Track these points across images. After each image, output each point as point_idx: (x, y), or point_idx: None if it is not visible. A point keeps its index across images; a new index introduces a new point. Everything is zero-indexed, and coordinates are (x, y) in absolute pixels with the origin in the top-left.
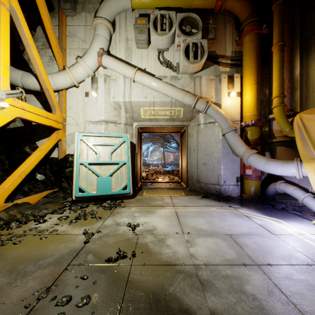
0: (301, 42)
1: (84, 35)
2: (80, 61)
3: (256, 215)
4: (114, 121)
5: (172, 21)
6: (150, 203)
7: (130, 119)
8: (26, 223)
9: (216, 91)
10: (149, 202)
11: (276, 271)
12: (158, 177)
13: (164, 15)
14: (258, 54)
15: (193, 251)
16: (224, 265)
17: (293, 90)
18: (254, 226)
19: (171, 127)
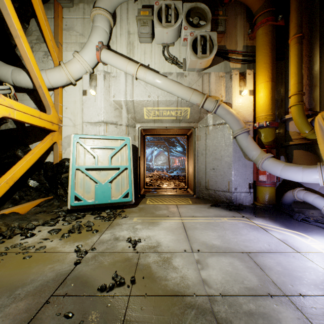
0: (320, 35)
1: (82, 28)
2: (77, 55)
3: (274, 228)
4: (115, 122)
5: (178, 12)
6: (154, 213)
7: (132, 120)
8: (11, 237)
9: (227, 89)
10: (153, 211)
11: (312, 306)
12: (163, 183)
13: (169, 5)
14: (272, 48)
15: (205, 275)
16: (245, 296)
17: (312, 88)
18: (273, 241)
19: (176, 129)
